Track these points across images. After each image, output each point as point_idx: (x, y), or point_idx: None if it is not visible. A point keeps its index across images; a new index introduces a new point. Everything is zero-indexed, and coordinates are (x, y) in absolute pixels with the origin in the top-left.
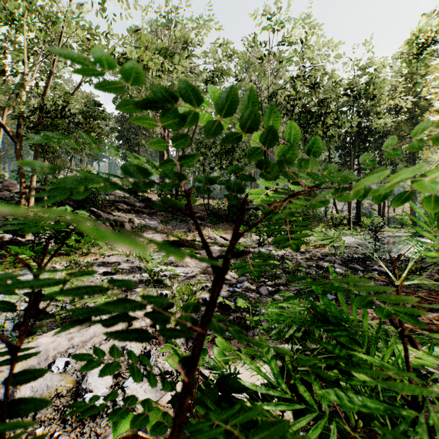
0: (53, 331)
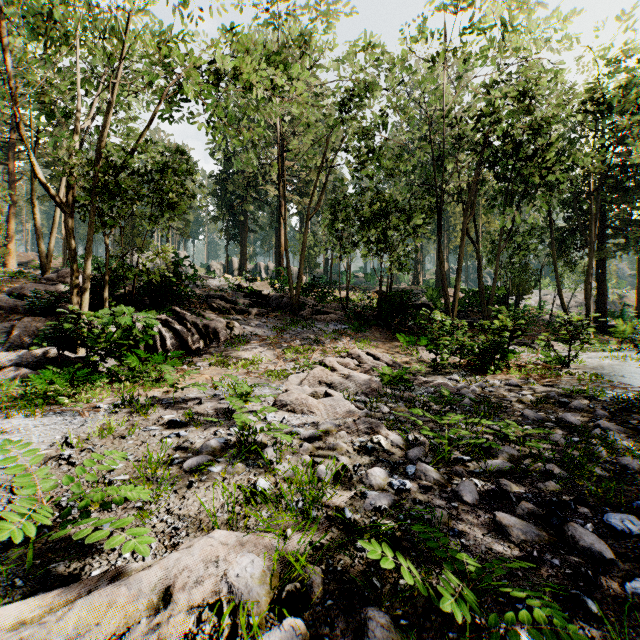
0: None
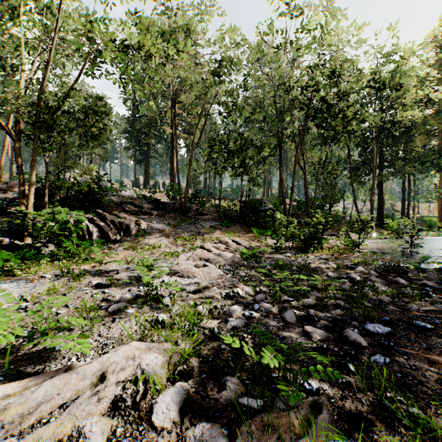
0: None
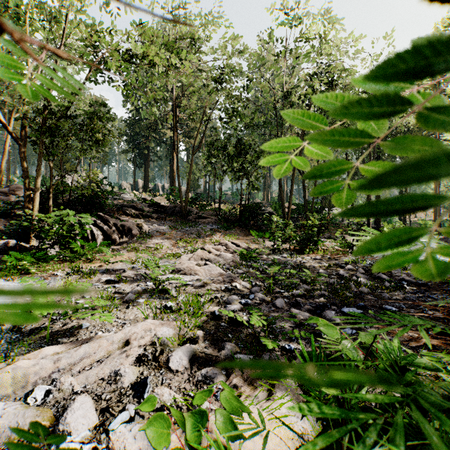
0: (39, 351)
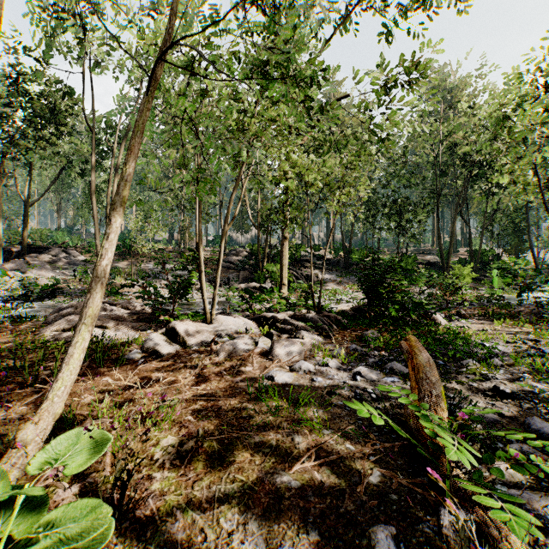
0: None
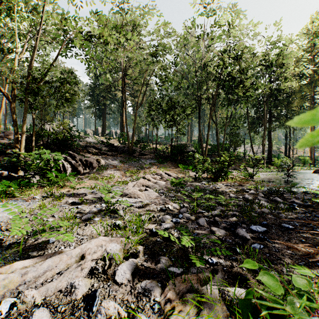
0: (11, 265)
